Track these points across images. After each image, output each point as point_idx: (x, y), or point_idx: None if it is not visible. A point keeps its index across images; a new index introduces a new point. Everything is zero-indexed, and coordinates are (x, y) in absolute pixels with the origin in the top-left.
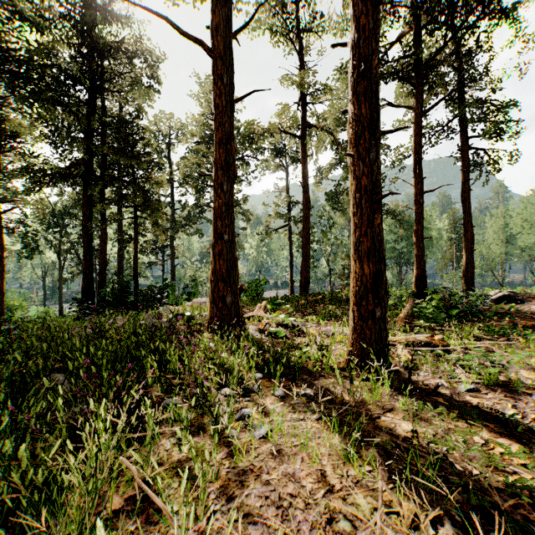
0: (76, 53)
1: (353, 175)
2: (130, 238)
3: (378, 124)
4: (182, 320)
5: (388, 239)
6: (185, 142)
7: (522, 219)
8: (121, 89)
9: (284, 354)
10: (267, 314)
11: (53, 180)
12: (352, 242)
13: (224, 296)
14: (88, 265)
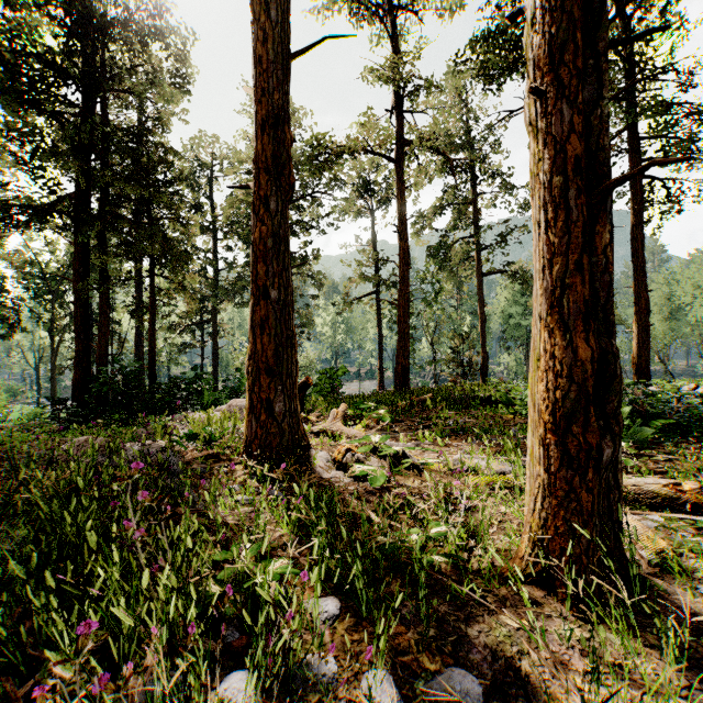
0: (60, 28)
1: (543, 138)
2: (145, 308)
3: (602, 21)
4: (200, 441)
5: (511, 312)
6: (231, 172)
7: (693, 285)
8: (132, 86)
9: (390, 547)
10: (347, 428)
11: (29, 220)
12: (540, 290)
13: (270, 400)
14: (82, 347)
